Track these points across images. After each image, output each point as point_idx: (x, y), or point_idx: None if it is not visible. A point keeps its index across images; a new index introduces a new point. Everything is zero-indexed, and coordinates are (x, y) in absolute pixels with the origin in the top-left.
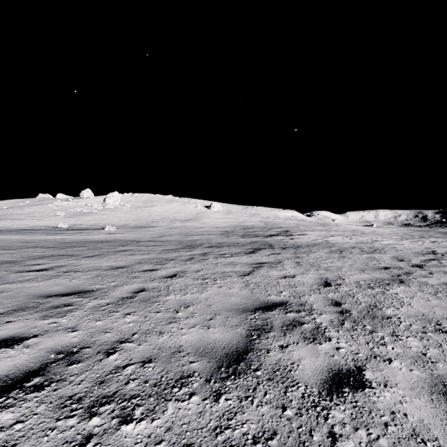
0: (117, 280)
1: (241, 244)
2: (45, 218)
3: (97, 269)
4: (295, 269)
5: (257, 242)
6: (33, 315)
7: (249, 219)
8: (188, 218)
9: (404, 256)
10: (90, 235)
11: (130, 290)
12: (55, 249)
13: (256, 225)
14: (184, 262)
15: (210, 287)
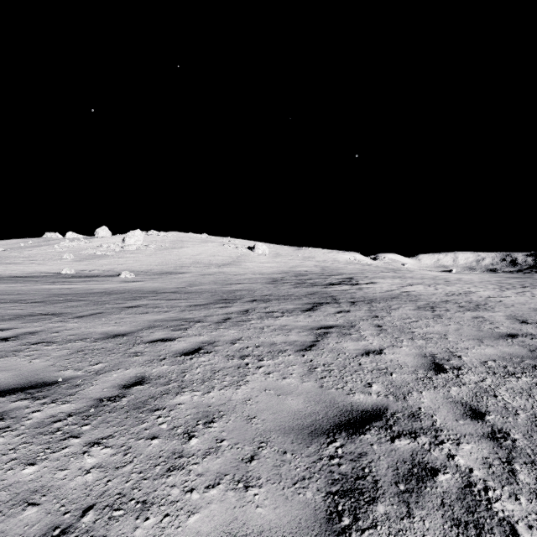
0: (106, 359)
1: (294, 296)
2: (48, 263)
3: (83, 339)
4: (379, 338)
5: (315, 293)
6: None
7: (302, 263)
8: (226, 262)
9: (524, 315)
10: (99, 283)
11: (120, 380)
12: (41, 305)
13: (311, 271)
14: (215, 326)
15: (252, 374)
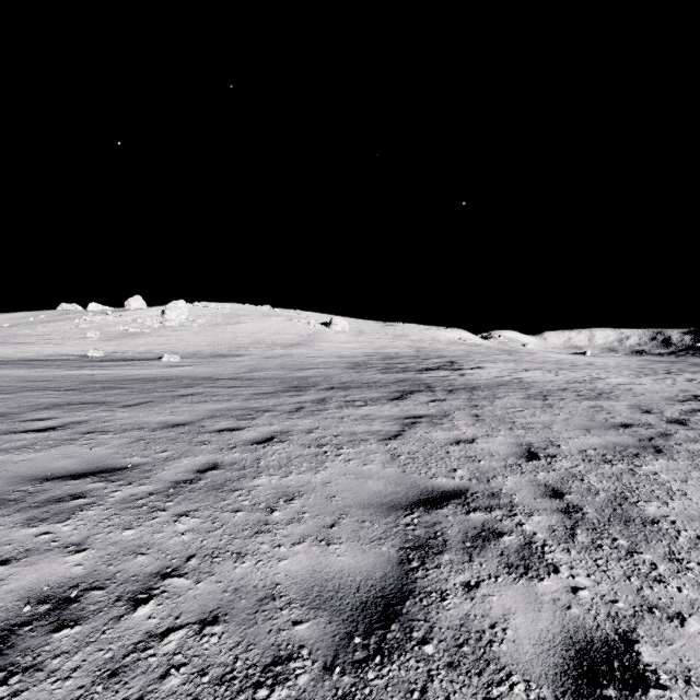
0: (172, 448)
1: (380, 383)
2: (69, 342)
3: (140, 428)
4: (474, 428)
5: (406, 380)
6: (11, 517)
7: (392, 344)
8: (295, 341)
9: (651, 405)
10: (137, 368)
11: (193, 466)
12: (76, 393)
13: (403, 353)
14: (287, 416)
15: (331, 461)
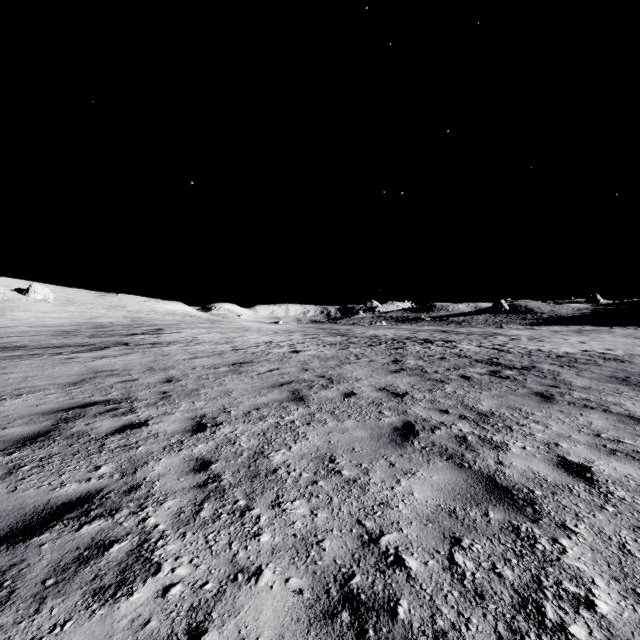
0: None
1: (87, 343)
2: None
3: None
4: (138, 357)
5: (110, 341)
6: None
7: (107, 314)
8: None
9: (241, 345)
10: None
11: None
12: None
13: (117, 323)
14: (11, 360)
15: (51, 370)
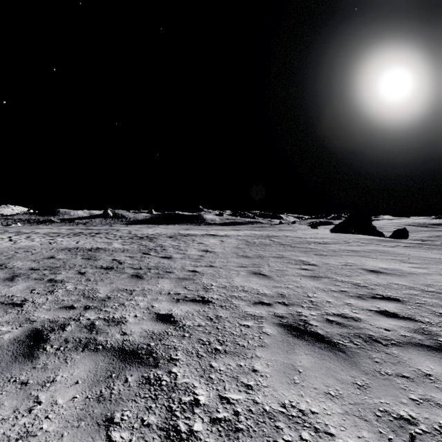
0: None
1: None
2: None
3: None
4: None
5: None
6: None
7: None
8: None
9: None
10: None
11: None
12: None
13: None
14: None
15: None
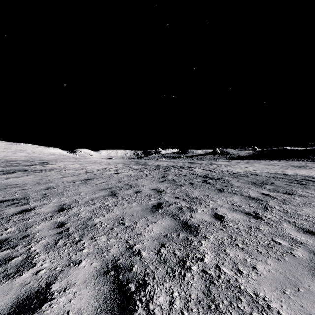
0: None
1: (1, 170)
2: None
3: None
4: (31, 177)
5: (16, 169)
6: None
7: (14, 154)
8: None
9: (90, 170)
10: None
11: None
12: None
13: (20, 159)
14: None
15: None
